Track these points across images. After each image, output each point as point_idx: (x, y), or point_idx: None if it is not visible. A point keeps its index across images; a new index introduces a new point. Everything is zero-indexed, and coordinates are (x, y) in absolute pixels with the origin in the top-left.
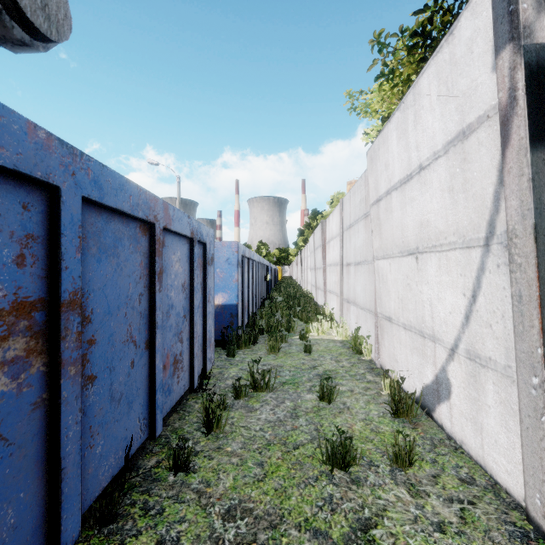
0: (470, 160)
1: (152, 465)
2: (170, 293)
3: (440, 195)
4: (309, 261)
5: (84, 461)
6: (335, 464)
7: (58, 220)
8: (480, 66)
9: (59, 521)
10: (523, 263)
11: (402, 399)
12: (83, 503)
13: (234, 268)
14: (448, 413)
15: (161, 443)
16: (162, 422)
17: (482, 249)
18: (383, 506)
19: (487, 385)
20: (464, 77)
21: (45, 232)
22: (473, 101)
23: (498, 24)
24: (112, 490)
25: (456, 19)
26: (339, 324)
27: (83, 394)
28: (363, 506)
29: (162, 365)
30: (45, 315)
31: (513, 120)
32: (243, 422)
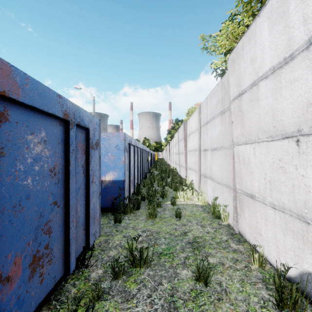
0: None
1: None
2: (23, 181)
3: None
4: (174, 149)
5: None
6: None
7: None
8: None
9: None
10: None
11: (284, 288)
12: None
13: (122, 152)
14: None
15: None
16: None
17: None
18: None
19: None
20: None
21: None
22: None
23: None
24: None
25: None
26: (199, 193)
27: None
28: None
29: None
30: None
31: None
32: None
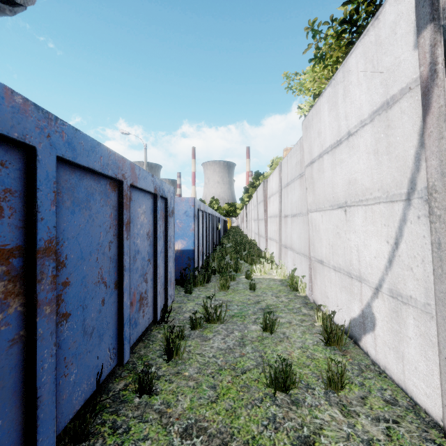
0: (393, 126)
1: (121, 388)
2: (136, 240)
3: (366, 157)
4: (253, 214)
5: (59, 388)
6: (277, 387)
7: (34, 176)
8: (403, 45)
9: (35, 444)
10: (442, 215)
11: (333, 330)
12: (58, 425)
13: (191, 219)
14: (373, 342)
15: (128, 368)
16: (129, 351)
17: (404, 203)
18: (320, 425)
19: (408, 319)
20: (388, 55)
21: (22, 187)
22: (397, 76)
23: (420, 7)
24: (85, 411)
25: (378, 9)
26: (278, 266)
27: (58, 330)
28: (302, 425)
29: (129, 302)
30: (22, 261)
31: (433, 90)
32: (198, 350)
